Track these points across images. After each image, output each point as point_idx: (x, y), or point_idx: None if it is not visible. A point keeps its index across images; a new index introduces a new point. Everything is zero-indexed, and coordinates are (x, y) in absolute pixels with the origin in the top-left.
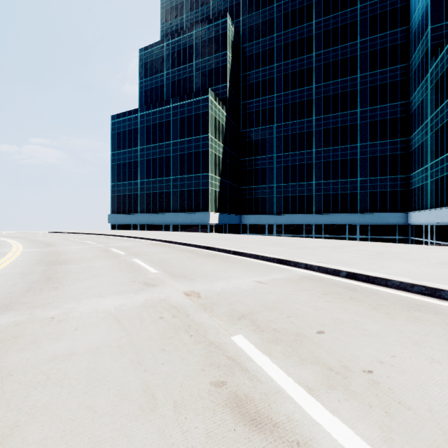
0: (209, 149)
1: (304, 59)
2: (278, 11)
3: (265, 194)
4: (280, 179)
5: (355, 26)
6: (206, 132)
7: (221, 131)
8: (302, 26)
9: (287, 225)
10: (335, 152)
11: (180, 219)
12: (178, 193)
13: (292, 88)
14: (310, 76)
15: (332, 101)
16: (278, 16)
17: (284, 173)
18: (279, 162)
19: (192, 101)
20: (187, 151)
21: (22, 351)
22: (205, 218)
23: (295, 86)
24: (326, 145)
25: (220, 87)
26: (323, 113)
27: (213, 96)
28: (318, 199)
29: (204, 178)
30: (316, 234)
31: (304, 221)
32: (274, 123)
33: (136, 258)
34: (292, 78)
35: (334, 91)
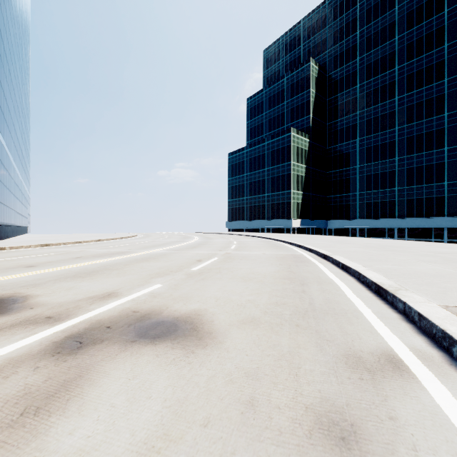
0: (291, 172)
1: (387, 74)
2: (360, 37)
3: (348, 202)
4: (362, 187)
5: (442, 31)
6: (289, 160)
7: (303, 156)
8: (384, 44)
9: (369, 229)
10: (419, 159)
11: (271, 224)
12: (270, 206)
13: (375, 104)
14: (392, 90)
15: (415, 110)
16: (361, 41)
17: (366, 182)
18: (362, 172)
19: (279, 138)
20: (276, 175)
21: (212, 241)
22: (288, 224)
23: (377, 101)
24: (409, 153)
25: (304, 119)
26: (406, 123)
27: (295, 132)
28: (401, 204)
29: (287, 194)
30: (399, 238)
31: (386, 225)
32: (357, 138)
33: (230, 238)
34: (375, 94)
35: (418, 99)
